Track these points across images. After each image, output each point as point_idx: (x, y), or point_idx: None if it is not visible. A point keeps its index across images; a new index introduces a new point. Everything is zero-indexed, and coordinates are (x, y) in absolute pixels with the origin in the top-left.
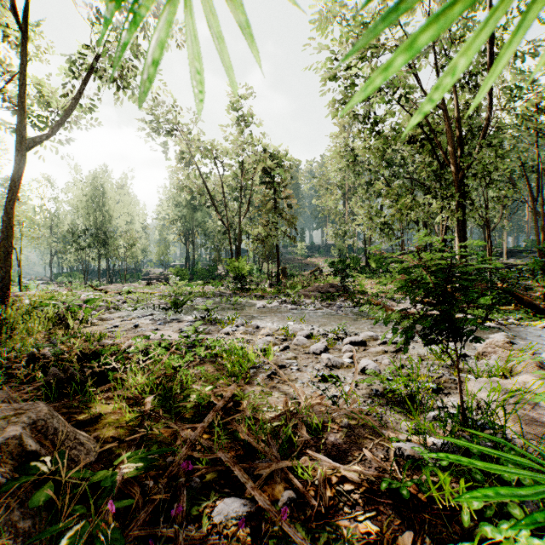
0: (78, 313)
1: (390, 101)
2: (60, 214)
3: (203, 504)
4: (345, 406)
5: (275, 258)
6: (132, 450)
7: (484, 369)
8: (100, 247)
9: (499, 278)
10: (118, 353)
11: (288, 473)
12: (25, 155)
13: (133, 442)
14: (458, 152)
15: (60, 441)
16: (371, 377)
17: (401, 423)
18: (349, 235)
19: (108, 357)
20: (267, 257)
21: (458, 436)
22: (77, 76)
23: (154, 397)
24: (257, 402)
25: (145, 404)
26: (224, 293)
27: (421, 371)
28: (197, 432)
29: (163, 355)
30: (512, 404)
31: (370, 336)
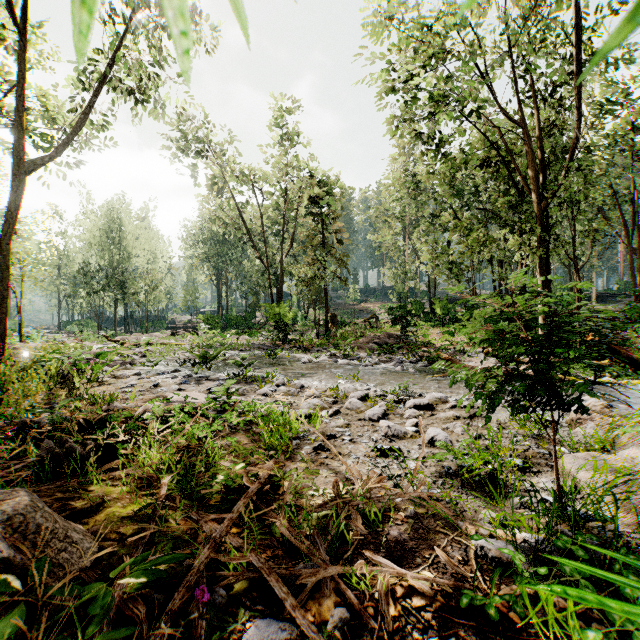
0: (87, 370)
1: (459, 117)
2: (70, 251)
3: (228, 627)
4: (410, 489)
5: (323, 303)
6: (139, 551)
7: (580, 439)
8: (117, 290)
9: (590, 328)
10: (132, 420)
11: (339, 582)
12: (24, 180)
13: (141, 540)
14: (541, 178)
15: (42, 544)
16: (442, 452)
17: (484, 516)
18: (410, 276)
19: (116, 426)
20: (314, 302)
21: (556, 531)
22: (88, 87)
23: (172, 477)
24: (301, 484)
25: (160, 486)
26: (262, 345)
27: (502, 443)
28: (224, 526)
29: (186, 423)
30: (619, 487)
31: (438, 398)
